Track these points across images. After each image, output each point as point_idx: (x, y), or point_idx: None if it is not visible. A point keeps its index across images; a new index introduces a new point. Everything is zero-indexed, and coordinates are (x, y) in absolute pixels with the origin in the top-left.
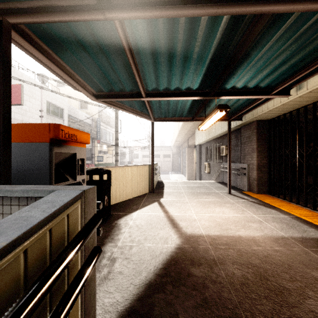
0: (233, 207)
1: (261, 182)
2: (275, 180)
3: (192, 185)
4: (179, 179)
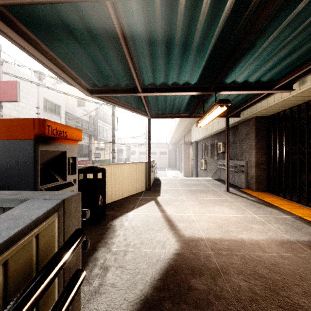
0: (233, 206)
1: (260, 180)
2: (274, 177)
3: (189, 182)
4: (175, 175)
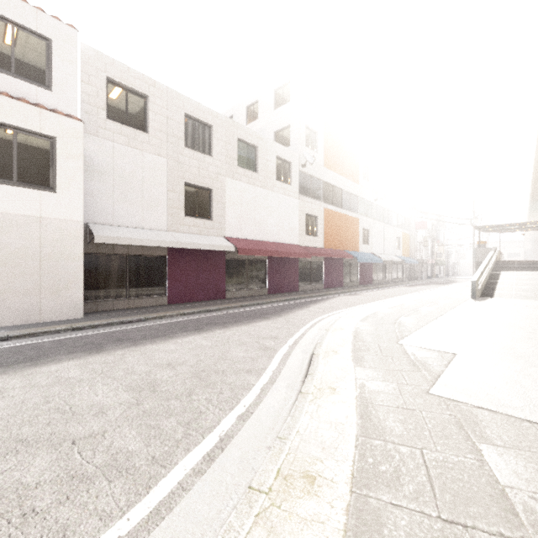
0: None
1: None
2: None
3: None
4: None
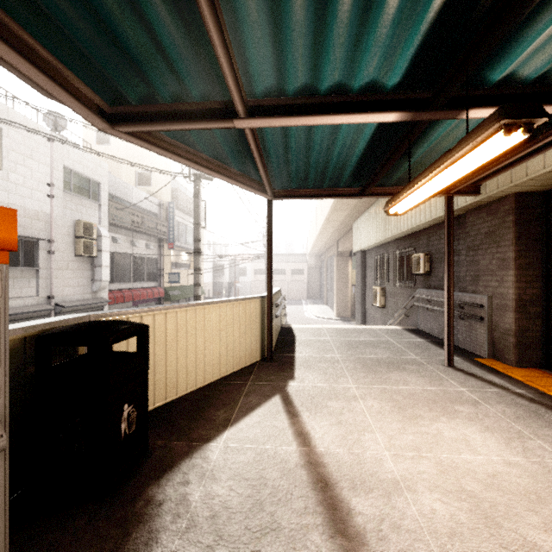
0: (485, 419)
1: (527, 340)
2: None
3: (355, 337)
4: (320, 314)
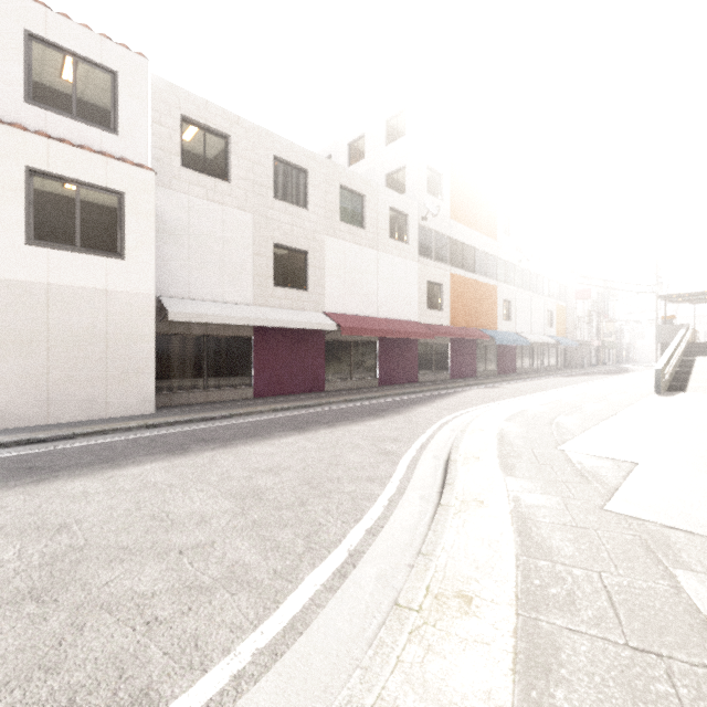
0: None
1: None
2: None
3: None
4: None
